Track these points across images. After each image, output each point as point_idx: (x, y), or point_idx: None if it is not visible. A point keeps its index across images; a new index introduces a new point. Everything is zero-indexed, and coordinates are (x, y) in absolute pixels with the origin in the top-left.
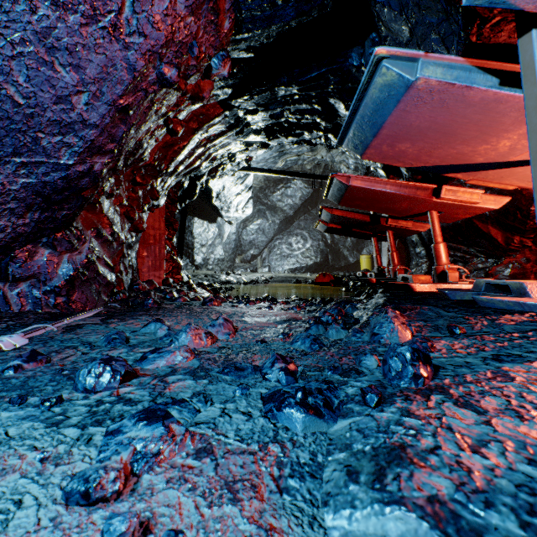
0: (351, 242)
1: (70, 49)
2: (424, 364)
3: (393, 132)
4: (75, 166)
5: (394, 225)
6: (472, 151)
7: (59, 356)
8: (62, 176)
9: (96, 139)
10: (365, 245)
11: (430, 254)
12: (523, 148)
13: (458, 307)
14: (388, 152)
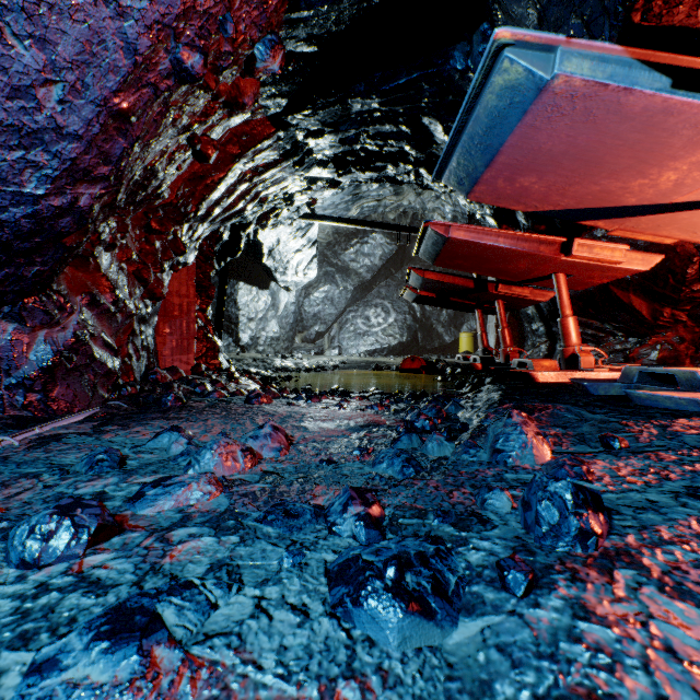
0: (447, 315)
1: (29, 10)
2: (594, 512)
3: (515, 159)
4: (47, 198)
5: (506, 292)
6: (622, 188)
7: (5, 491)
8: (28, 213)
9: (79, 158)
10: (465, 319)
11: (551, 332)
12: (694, 183)
13: (607, 406)
14: (505, 189)
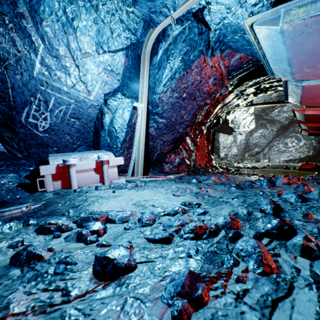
0: None
1: (184, 106)
2: (269, 183)
3: (309, 97)
4: (182, 132)
5: None
6: None
7: (183, 179)
8: (179, 135)
9: (188, 124)
10: None
11: None
12: None
13: None
14: (314, 102)
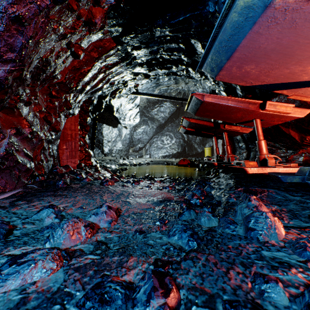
0: (199, 139)
1: None
2: None
3: (244, 54)
4: None
5: (229, 129)
6: (302, 70)
7: None
8: None
9: None
10: (207, 141)
11: (248, 147)
12: None
13: (299, 191)
14: (236, 73)
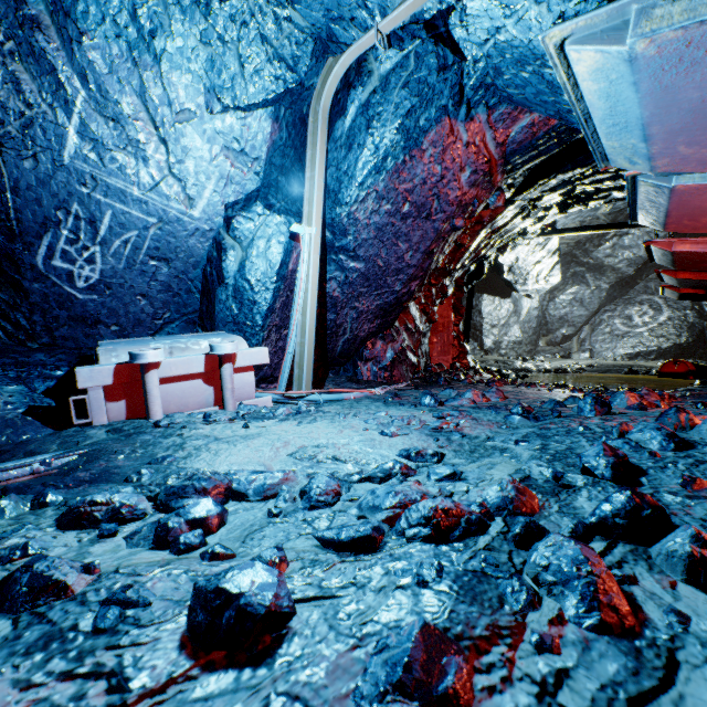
0: None
1: (406, 234)
2: (598, 406)
3: (684, 212)
4: (401, 290)
5: None
6: None
7: (403, 398)
8: (394, 297)
9: (413, 273)
10: None
11: None
12: None
13: None
14: (695, 224)
